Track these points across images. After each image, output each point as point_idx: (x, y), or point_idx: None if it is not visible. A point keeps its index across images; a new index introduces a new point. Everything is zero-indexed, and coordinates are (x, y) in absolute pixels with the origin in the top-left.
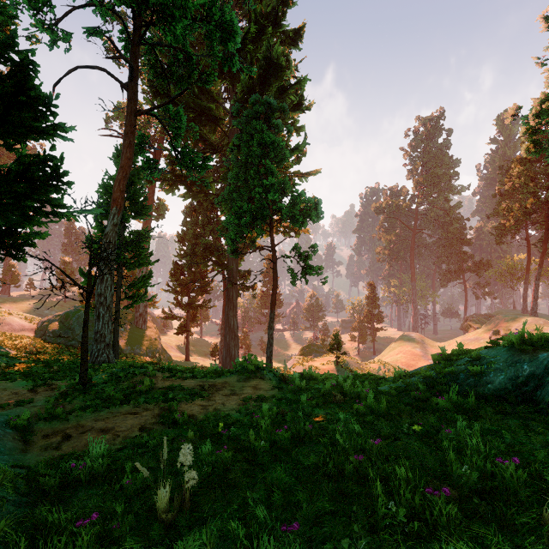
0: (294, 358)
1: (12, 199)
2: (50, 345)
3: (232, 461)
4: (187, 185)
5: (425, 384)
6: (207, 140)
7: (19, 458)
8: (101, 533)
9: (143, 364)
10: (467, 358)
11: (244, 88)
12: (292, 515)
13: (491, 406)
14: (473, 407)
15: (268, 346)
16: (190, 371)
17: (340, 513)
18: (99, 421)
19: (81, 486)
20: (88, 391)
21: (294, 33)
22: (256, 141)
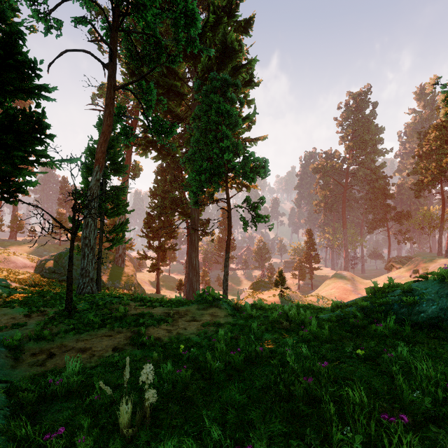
0: (245, 292)
1: (2, 149)
2: (46, 279)
3: (191, 380)
4: (157, 149)
5: (362, 313)
6: (173, 112)
7: (8, 373)
8: (67, 446)
9: (121, 295)
10: (399, 290)
11: (204, 68)
12: (246, 435)
13: (425, 332)
14: (410, 334)
15: (223, 281)
16: (158, 301)
17: (293, 435)
18: (79, 342)
19: (57, 400)
20: (72, 317)
21: (245, 22)
22: (213, 111)
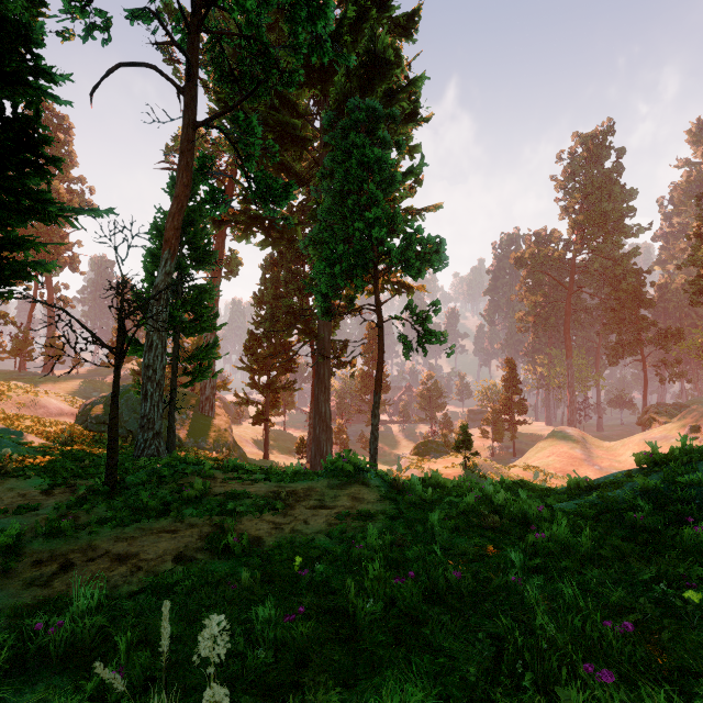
0: (406, 459)
1: None
2: (91, 434)
3: (314, 639)
4: (265, 230)
5: (649, 503)
6: (290, 169)
7: None
8: None
9: (204, 460)
10: None
11: (338, 95)
12: None
13: None
14: None
15: (371, 440)
16: (262, 472)
17: None
18: (119, 542)
19: (48, 667)
20: (117, 495)
21: (406, 18)
22: (355, 161)
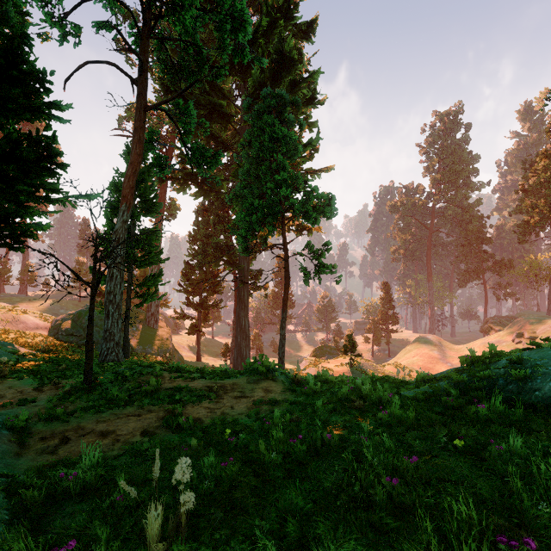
0: (307, 360)
1: (3, 182)
2: (62, 343)
3: (239, 476)
4: (198, 184)
5: (457, 390)
6: (218, 137)
7: (11, 463)
8: None
9: (153, 363)
10: (505, 360)
11: (255, 83)
12: None
13: (542, 417)
14: (521, 418)
15: (279, 346)
16: (198, 372)
17: None
18: (100, 423)
19: (70, 499)
20: (93, 391)
21: (307, 25)
22: (267, 136)
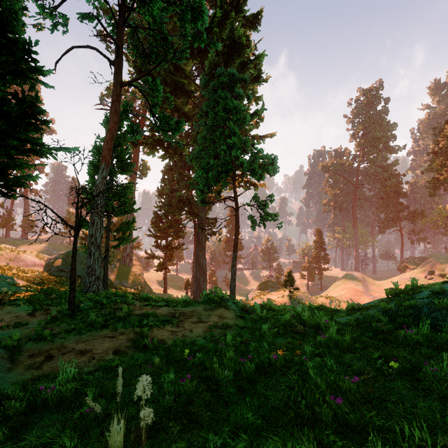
0: (253, 292)
1: None
2: (54, 277)
3: (196, 392)
4: (165, 148)
5: (386, 317)
6: (180, 110)
7: (2, 376)
8: None
9: (127, 294)
10: (427, 292)
11: (211, 65)
12: None
13: None
14: (447, 342)
15: (231, 281)
16: (164, 301)
17: None
18: (79, 343)
19: (48, 410)
20: (75, 316)
21: (253, 17)
22: (221, 107)
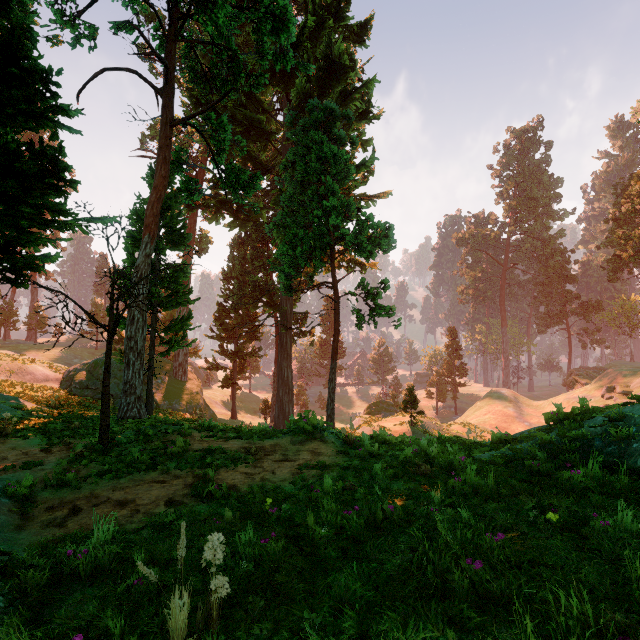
0: (360, 418)
1: (1, 202)
2: (76, 397)
3: (283, 556)
4: (233, 213)
5: (544, 452)
6: (256, 158)
7: (10, 537)
8: None
9: (180, 421)
10: (601, 417)
11: (299, 95)
12: None
13: None
14: (626, 487)
15: (328, 402)
16: (233, 431)
17: None
18: (117, 491)
19: (79, 582)
20: (109, 452)
21: (360, 27)
22: (314, 156)
